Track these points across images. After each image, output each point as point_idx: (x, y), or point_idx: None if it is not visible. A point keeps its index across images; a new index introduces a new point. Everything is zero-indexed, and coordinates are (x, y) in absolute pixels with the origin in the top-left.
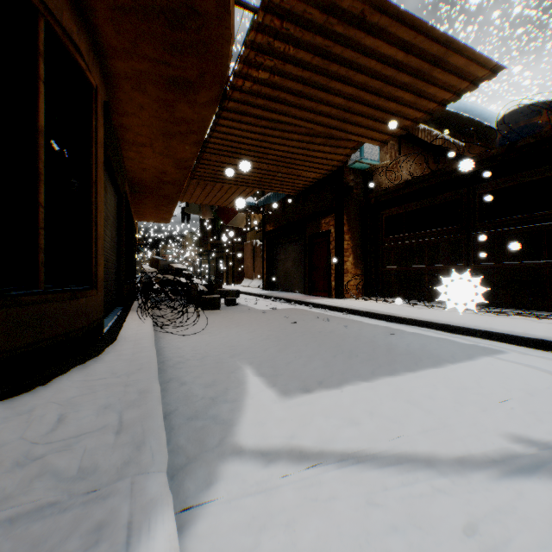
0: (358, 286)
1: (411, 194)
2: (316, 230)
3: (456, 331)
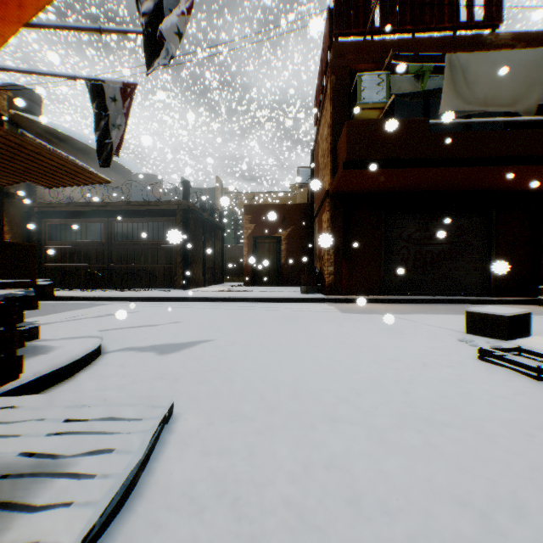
0: None
1: (73, 213)
2: None
3: (96, 299)
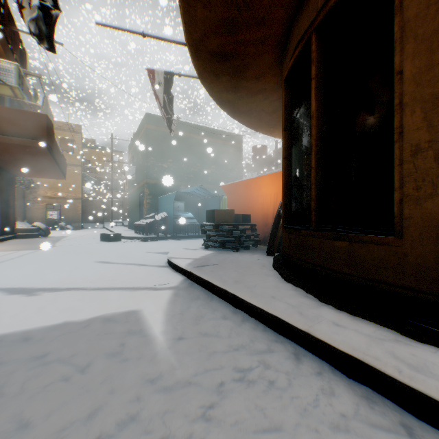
0: None
1: None
2: None
3: None
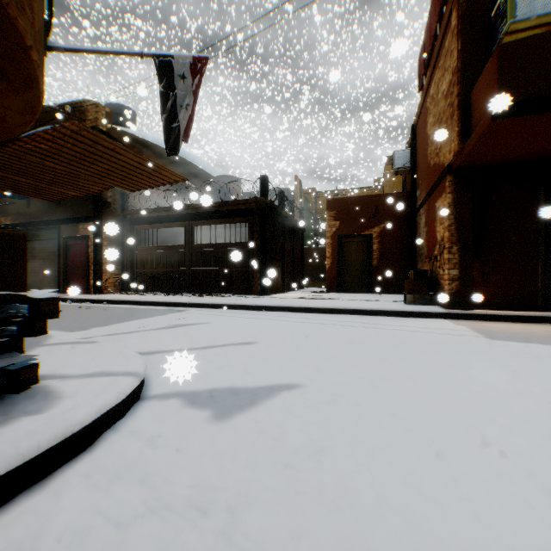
0: (116, 284)
1: (158, 218)
2: (75, 233)
3: (174, 305)
